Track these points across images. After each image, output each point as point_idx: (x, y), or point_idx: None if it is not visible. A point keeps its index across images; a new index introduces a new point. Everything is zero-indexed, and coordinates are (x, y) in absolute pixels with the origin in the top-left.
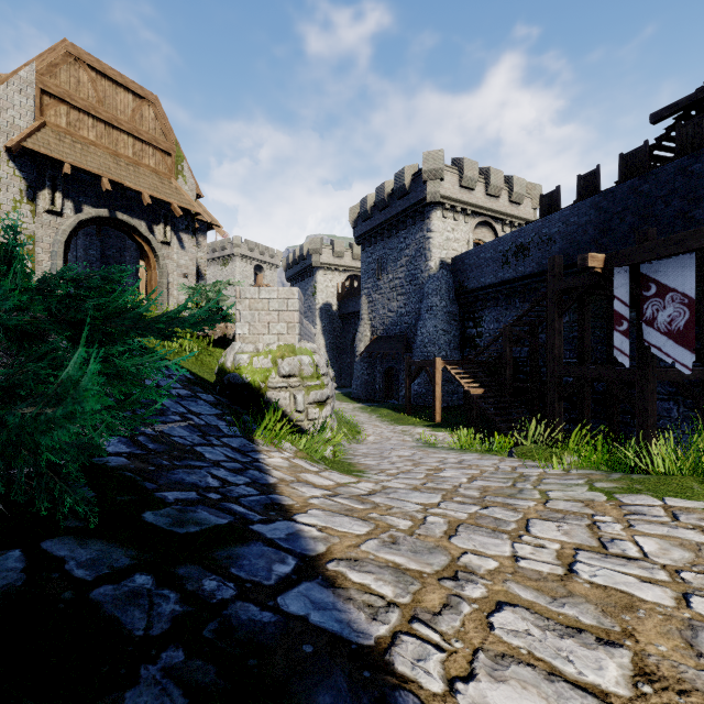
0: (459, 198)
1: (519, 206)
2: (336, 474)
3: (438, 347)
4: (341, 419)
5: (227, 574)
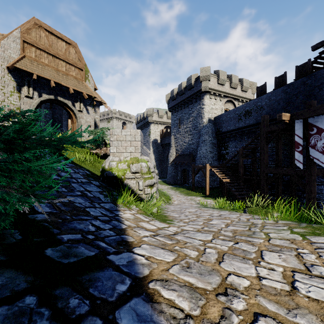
0: (217, 89)
1: (246, 92)
2: (157, 222)
3: (207, 159)
4: (161, 193)
5: (86, 293)
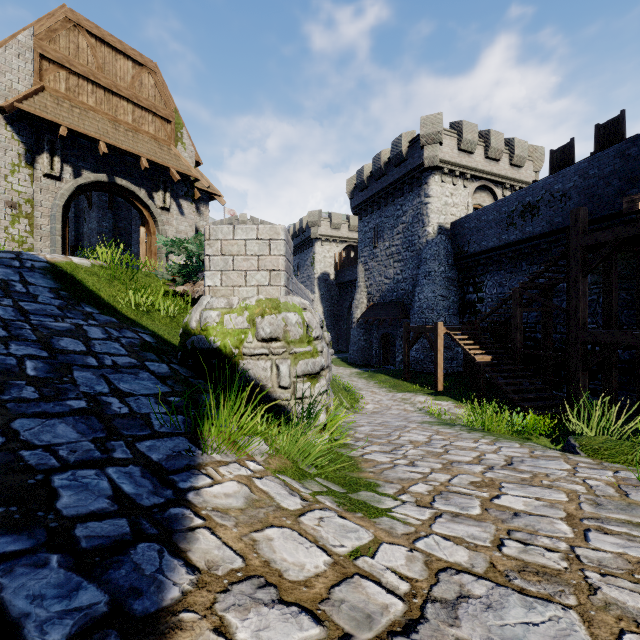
0: (458, 162)
1: (520, 169)
2: (331, 516)
3: (436, 312)
4: (338, 386)
5: None
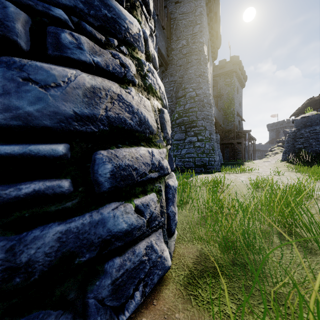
0: None
1: None
2: None
3: None
4: None
5: None
